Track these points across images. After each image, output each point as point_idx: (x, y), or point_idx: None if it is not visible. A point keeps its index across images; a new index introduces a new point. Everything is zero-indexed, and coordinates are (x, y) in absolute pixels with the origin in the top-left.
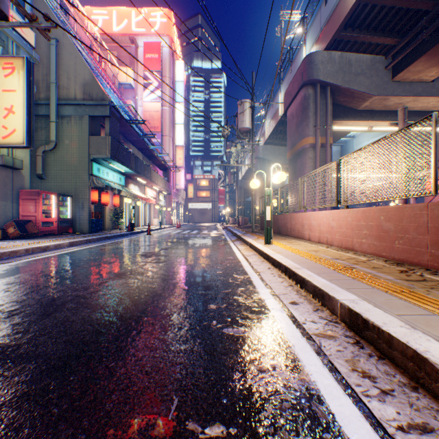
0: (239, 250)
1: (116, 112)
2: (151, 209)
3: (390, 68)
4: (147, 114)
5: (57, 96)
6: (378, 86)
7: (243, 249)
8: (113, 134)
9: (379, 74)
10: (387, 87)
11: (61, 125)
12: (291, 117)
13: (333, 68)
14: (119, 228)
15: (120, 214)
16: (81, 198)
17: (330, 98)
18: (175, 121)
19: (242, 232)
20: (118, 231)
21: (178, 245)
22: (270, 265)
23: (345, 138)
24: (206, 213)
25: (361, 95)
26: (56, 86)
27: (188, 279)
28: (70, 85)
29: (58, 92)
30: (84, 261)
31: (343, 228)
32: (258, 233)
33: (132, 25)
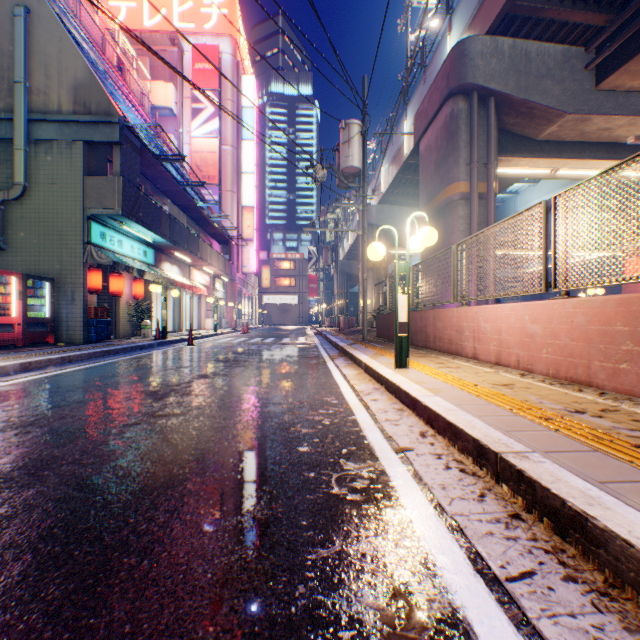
0: (345, 379)
1: (135, 139)
2: (202, 304)
3: (594, 69)
4: (198, 157)
5: (26, 105)
6: (574, 97)
7: (354, 376)
8: (128, 175)
9: (576, 77)
10: (588, 99)
11: (34, 156)
12: (426, 152)
13: (500, 65)
14: (142, 335)
15: (146, 311)
16: (70, 283)
17: (495, 117)
18: (242, 168)
19: (347, 340)
20: (138, 340)
21: (231, 368)
22: (422, 422)
23: (503, 195)
24: (290, 311)
25: (545, 112)
26: (25, 87)
27: (220, 484)
28: (51, 87)
29: (29, 99)
30: (4, 413)
31: (562, 338)
32: (374, 343)
33: (174, 18)
